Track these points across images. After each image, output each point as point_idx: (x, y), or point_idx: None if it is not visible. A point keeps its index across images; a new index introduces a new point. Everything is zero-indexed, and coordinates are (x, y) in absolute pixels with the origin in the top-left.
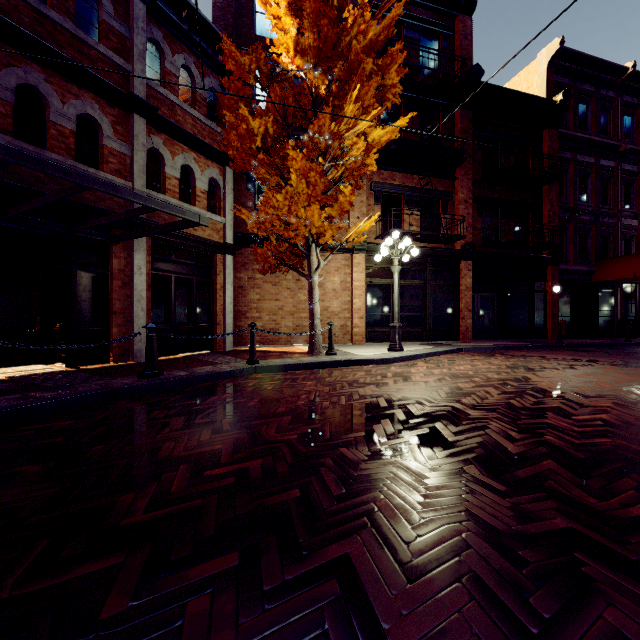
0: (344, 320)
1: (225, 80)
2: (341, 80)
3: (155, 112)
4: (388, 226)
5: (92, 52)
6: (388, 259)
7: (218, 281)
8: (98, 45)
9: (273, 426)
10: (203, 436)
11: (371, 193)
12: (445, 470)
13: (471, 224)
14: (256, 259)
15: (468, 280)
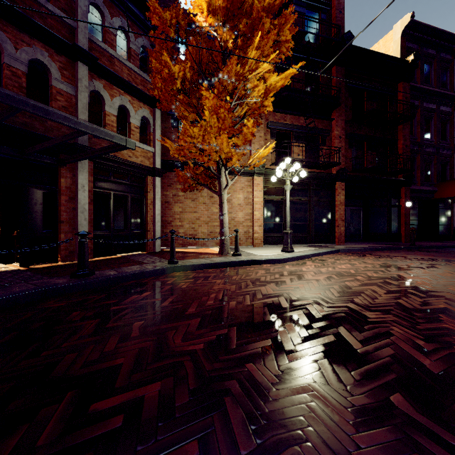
0: (247, 228)
1: (151, 34)
2: (245, 35)
3: (96, 61)
4: (281, 155)
5: (42, 9)
6: (280, 181)
7: (149, 197)
8: (47, 4)
9: (181, 331)
10: (108, 345)
11: (267, 130)
12: (369, 402)
13: (344, 154)
14: (178, 180)
15: (342, 197)
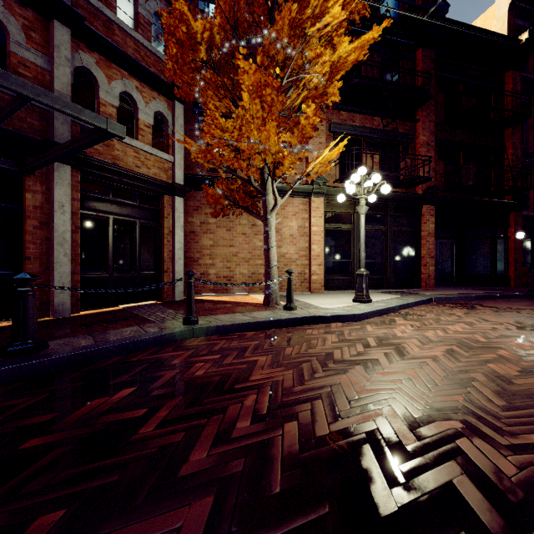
0: (302, 267)
1: None
2: None
3: (82, 21)
4: (349, 167)
5: None
6: (347, 203)
7: (166, 225)
8: None
9: None
10: None
11: (330, 135)
12: None
13: (433, 168)
14: (207, 201)
15: (430, 226)
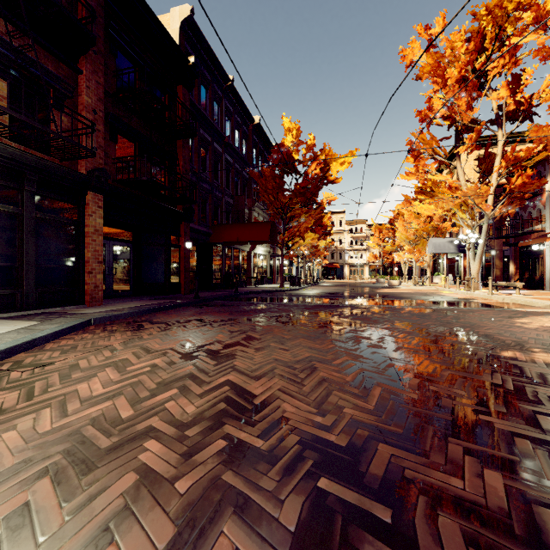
0: None
1: None
2: None
3: None
4: None
5: None
6: None
7: None
8: None
9: None
10: None
11: None
12: None
13: (102, 146)
14: None
15: (98, 220)
